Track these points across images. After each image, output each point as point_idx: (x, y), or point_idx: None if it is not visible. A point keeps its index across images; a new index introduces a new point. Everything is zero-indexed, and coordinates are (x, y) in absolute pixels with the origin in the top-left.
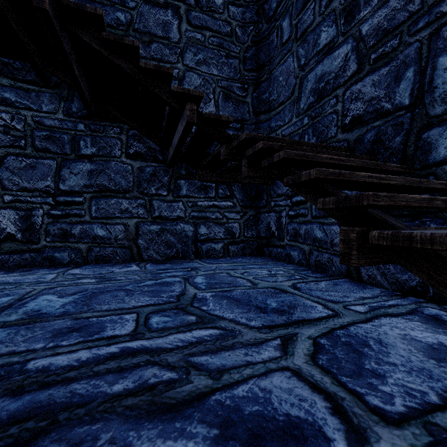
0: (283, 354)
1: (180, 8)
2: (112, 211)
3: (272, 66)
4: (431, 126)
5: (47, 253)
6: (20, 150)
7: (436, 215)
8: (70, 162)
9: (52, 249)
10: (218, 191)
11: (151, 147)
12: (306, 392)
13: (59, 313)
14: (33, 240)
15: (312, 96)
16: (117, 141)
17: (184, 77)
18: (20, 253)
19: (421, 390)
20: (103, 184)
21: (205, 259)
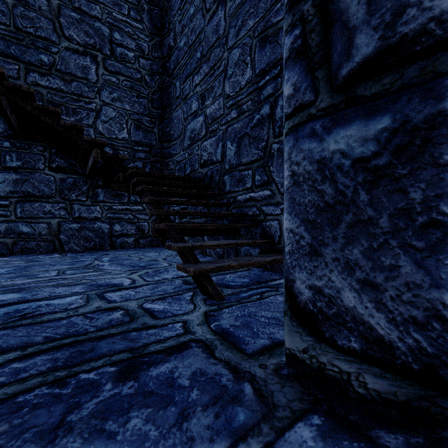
0: (128, 275)
1: (98, 57)
2: (36, 213)
3: (171, 110)
4: (226, 174)
5: None
6: None
7: (227, 218)
8: None
9: None
10: (131, 198)
11: (72, 162)
12: (126, 280)
13: (6, 273)
14: None
15: (189, 140)
16: (41, 157)
17: (101, 110)
18: None
19: (169, 277)
20: (27, 191)
21: (119, 249)
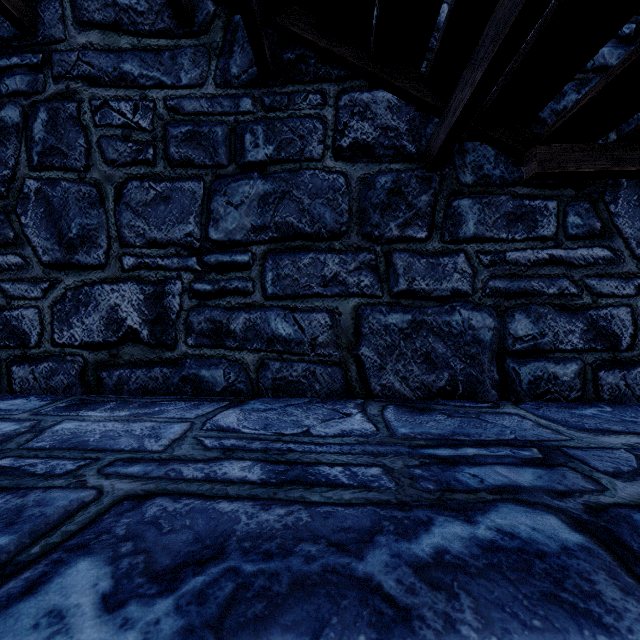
0: None
1: None
2: (306, 282)
3: None
4: None
5: (189, 368)
6: (146, 168)
7: None
8: (226, 181)
9: (197, 361)
10: (567, 219)
11: (390, 125)
12: None
13: None
14: (167, 342)
15: None
16: (316, 123)
17: None
18: (146, 366)
19: None
20: (286, 223)
21: (534, 405)
